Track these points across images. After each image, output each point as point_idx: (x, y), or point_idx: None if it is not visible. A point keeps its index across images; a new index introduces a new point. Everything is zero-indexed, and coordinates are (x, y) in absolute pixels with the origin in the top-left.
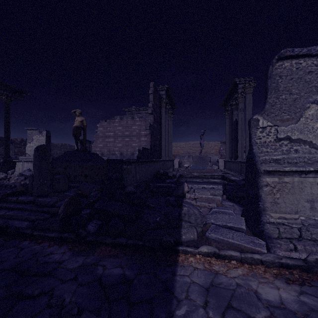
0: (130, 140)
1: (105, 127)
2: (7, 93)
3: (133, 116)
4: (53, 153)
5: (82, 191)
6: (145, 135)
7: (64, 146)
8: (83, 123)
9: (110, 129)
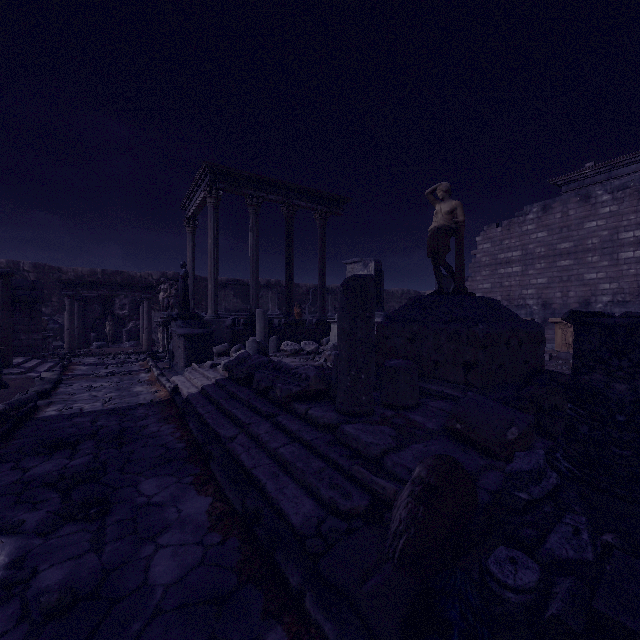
0: (576, 264)
1: (497, 241)
2: (321, 207)
3: (589, 192)
4: (388, 308)
5: (465, 424)
6: (639, 243)
7: (407, 295)
8: (455, 216)
9: (511, 243)
